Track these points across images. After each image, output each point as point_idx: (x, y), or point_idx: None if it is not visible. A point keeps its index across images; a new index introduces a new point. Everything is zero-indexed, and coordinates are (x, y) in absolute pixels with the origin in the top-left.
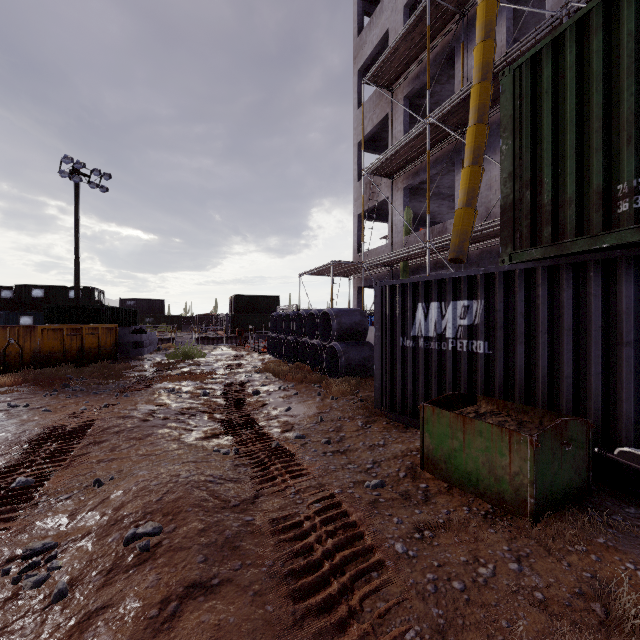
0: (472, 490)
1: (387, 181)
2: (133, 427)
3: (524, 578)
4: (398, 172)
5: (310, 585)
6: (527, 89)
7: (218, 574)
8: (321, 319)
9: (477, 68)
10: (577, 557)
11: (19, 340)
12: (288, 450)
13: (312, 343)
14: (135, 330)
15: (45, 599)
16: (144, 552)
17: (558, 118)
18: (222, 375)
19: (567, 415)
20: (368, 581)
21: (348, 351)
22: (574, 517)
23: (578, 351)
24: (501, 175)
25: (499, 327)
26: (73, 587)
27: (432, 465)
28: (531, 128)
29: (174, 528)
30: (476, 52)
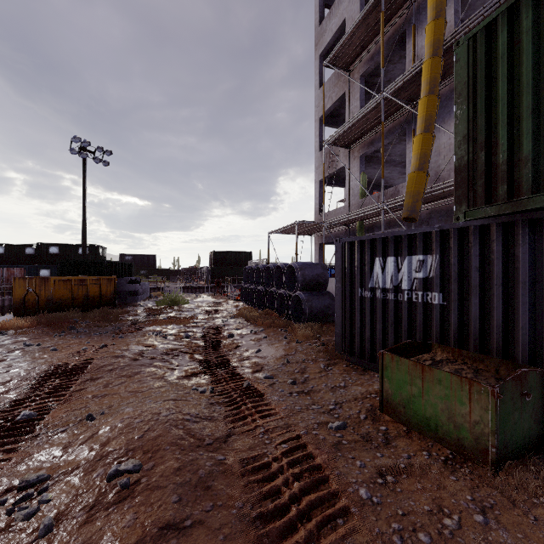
0: (431, 435)
1: (345, 151)
2: (124, 365)
3: (491, 532)
4: (355, 142)
5: (278, 531)
6: (482, 56)
7: (191, 515)
8: (287, 272)
9: (428, 45)
10: (543, 510)
11: (36, 289)
12: (258, 390)
13: (279, 292)
14: (131, 281)
15: (33, 533)
16: (124, 489)
17: (513, 81)
18: (202, 320)
19: (524, 365)
20: (334, 528)
21: (311, 300)
22: (535, 466)
23: (534, 303)
24: (455, 138)
25: (453, 280)
26: (58, 522)
27: (391, 408)
28: (486, 93)
29: (152, 466)
30: (427, 30)
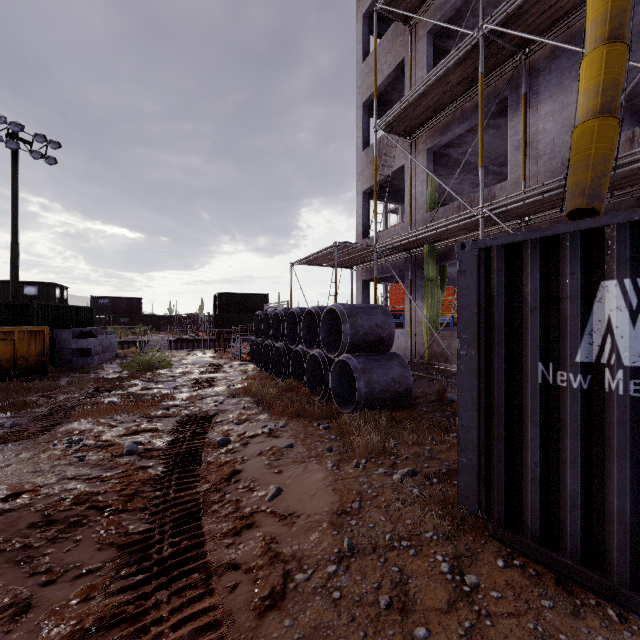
0: None
1: (403, 144)
2: None
3: None
4: (420, 129)
5: None
6: None
7: None
8: (324, 320)
9: None
10: None
11: None
12: None
13: (311, 354)
14: (80, 333)
15: None
16: None
17: None
18: (181, 400)
19: None
20: None
21: (369, 369)
22: None
23: None
24: None
25: None
26: None
27: None
28: None
29: None
30: None
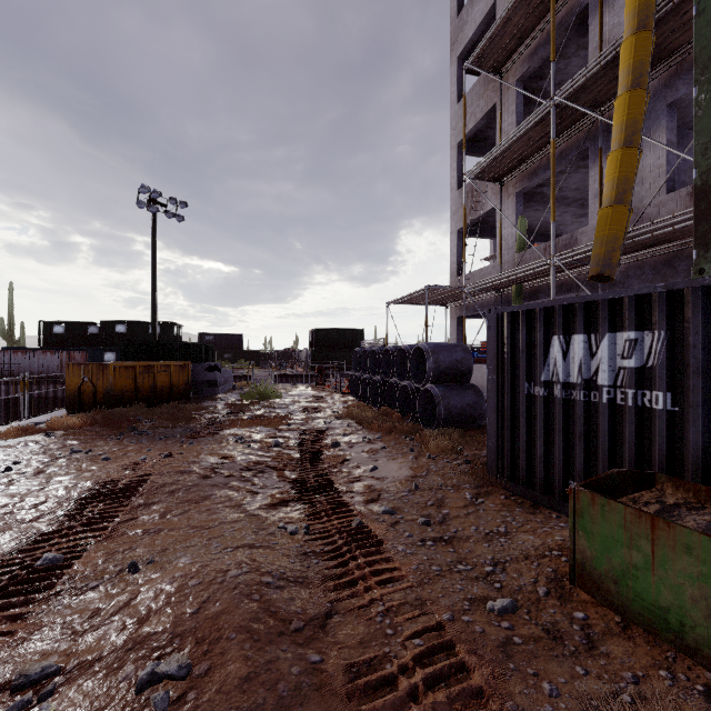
0: (670, 638)
1: (494, 187)
2: (191, 485)
3: None
4: (509, 174)
5: None
6: None
7: None
8: (413, 356)
9: (630, 14)
10: None
11: (92, 378)
12: (373, 534)
13: (402, 385)
14: (209, 367)
15: None
16: None
17: None
18: (298, 420)
19: None
20: None
21: (448, 396)
22: None
23: None
24: (696, 140)
25: (693, 371)
26: None
27: (591, 581)
28: None
29: (207, 669)
30: None
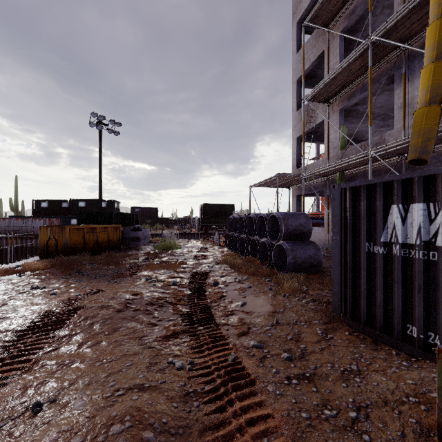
0: None
1: (323, 106)
2: (106, 318)
3: None
4: (334, 97)
5: None
6: None
7: None
8: (269, 221)
9: None
10: None
11: (55, 236)
12: (246, 372)
13: (261, 241)
14: (134, 228)
15: None
16: None
17: None
18: (190, 265)
19: None
20: None
21: (295, 250)
22: None
23: None
24: None
25: None
26: None
27: None
28: None
29: None
30: None
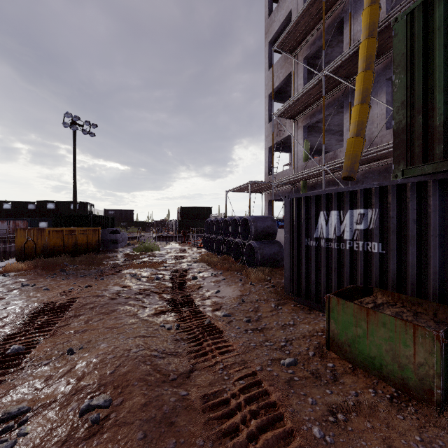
0: (375, 373)
1: (290, 122)
2: (103, 304)
3: None
4: (299, 114)
5: None
6: (419, 29)
7: None
8: (242, 224)
9: (365, 27)
10: None
11: (34, 238)
12: (217, 327)
13: (235, 241)
14: (112, 231)
15: None
16: (94, 424)
17: None
18: (170, 264)
19: None
20: None
21: (262, 248)
22: None
23: None
24: (394, 104)
25: (392, 231)
26: None
27: (337, 347)
28: (423, 62)
29: (121, 401)
30: (364, 15)
